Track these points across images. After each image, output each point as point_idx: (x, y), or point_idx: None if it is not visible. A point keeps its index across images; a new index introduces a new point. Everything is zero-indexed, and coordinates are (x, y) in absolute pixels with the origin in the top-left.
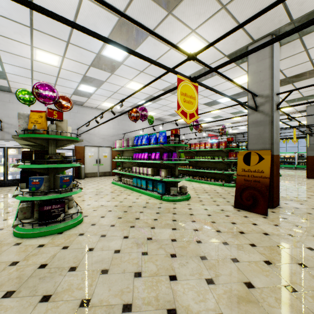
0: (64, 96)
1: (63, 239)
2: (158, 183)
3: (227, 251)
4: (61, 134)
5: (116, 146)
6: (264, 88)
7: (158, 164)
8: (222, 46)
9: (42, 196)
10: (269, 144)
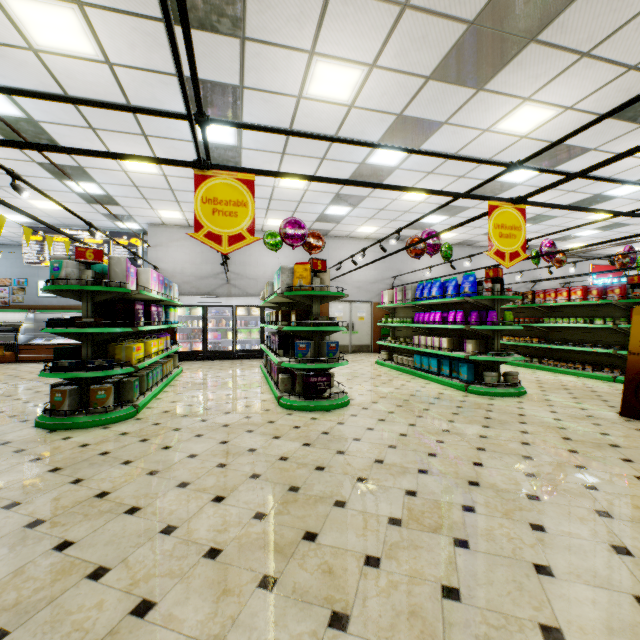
0: (314, 232)
1: (334, 416)
2: (461, 363)
3: (571, 458)
4: (323, 288)
5: (382, 301)
6: None
7: (460, 332)
8: (596, 104)
9: (310, 364)
10: None
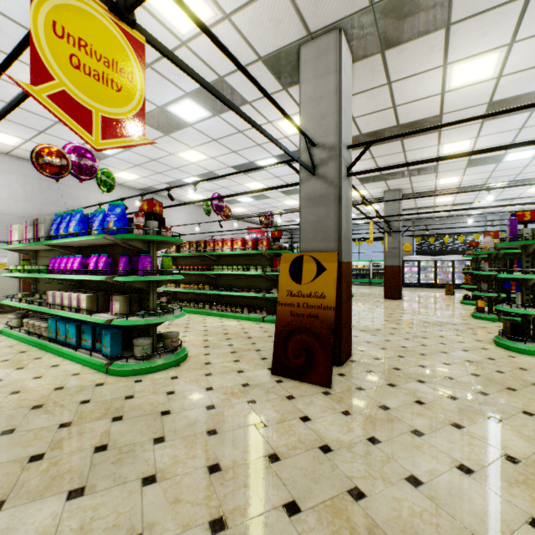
0: None
1: None
2: (104, 330)
3: None
4: None
5: (11, 239)
6: (327, 131)
7: (113, 283)
8: (252, 29)
9: None
10: (335, 242)
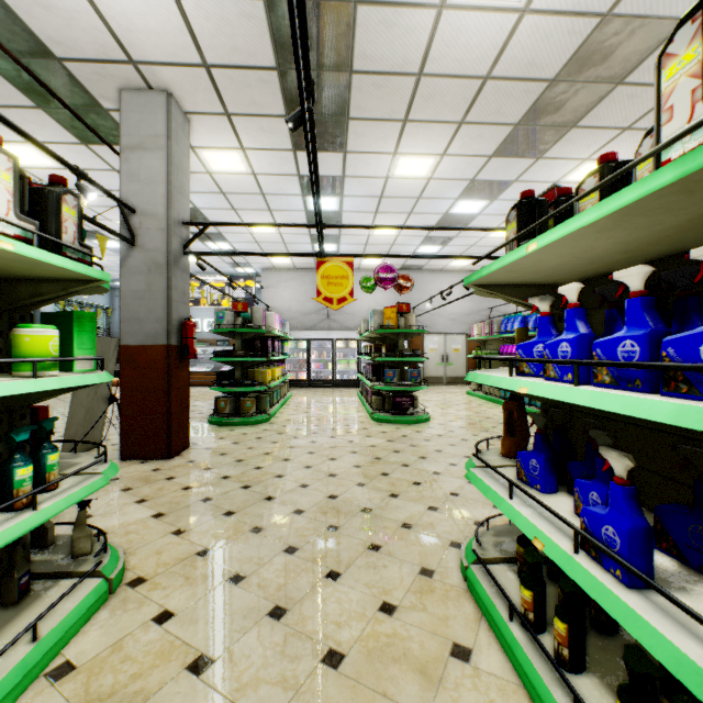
0: (403, 275)
1: (414, 428)
2: None
3: None
4: (408, 326)
5: (472, 333)
6: None
7: None
8: None
9: (396, 387)
10: None
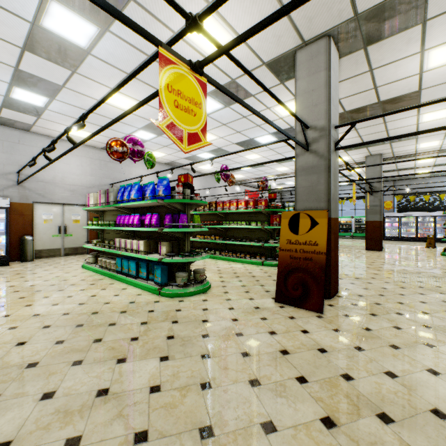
0: None
1: None
2: (156, 266)
3: (256, 405)
4: None
5: (89, 203)
6: (318, 116)
7: (158, 234)
8: (259, 44)
9: None
10: (325, 202)
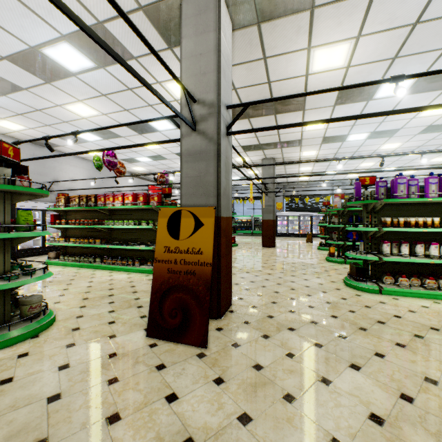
0: None
1: None
2: None
3: None
4: None
5: None
6: (207, 88)
7: None
8: None
9: None
10: (215, 197)
